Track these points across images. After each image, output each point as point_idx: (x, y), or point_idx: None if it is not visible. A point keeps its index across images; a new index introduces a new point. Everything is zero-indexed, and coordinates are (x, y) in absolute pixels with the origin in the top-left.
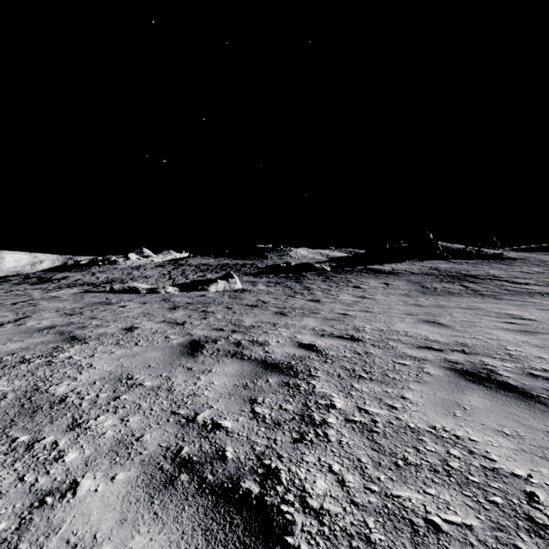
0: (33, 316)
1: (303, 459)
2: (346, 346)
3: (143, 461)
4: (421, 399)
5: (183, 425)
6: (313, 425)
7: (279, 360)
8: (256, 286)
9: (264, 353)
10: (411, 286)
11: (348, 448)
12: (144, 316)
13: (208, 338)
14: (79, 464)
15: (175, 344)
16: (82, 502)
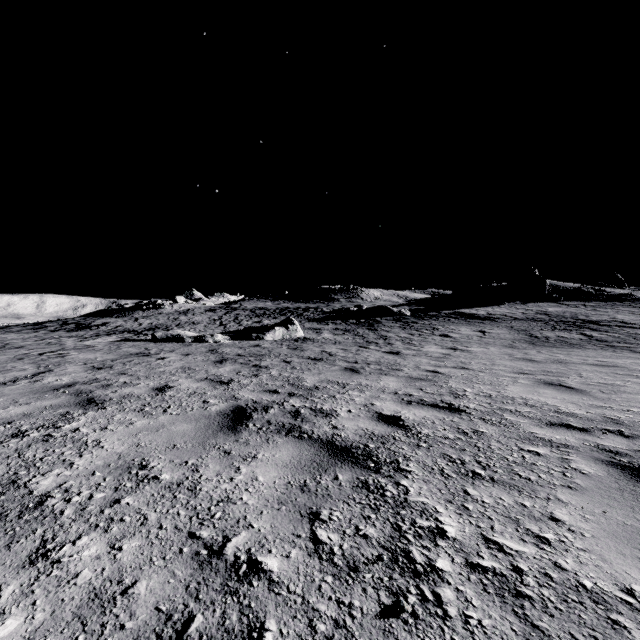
0: (56, 369)
1: None
2: (444, 419)
3: None
4: (586, 523)
5: (201, 564)
6: (413, 573)
7: (351, 441)
8: (321, 334)
9: (331, 430)
10: (515, 335)
11: (484, 637)
12: (183, 371)
13: (258, 404)
14: None
15: (214, 412)
16: None
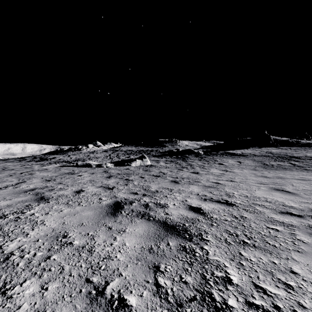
0: (27, 181)
1: None
2: (224, 209)
3: None
4: (311, 275)
5: (91, 300)
6: (215, 309)
7: (176, 222)
8: (159, 163)
9: (165, 215)
10: (256, 164)
11: None
12: (90, 182)
13: (127, 200)
14: None
15: (104, 204)
16: None
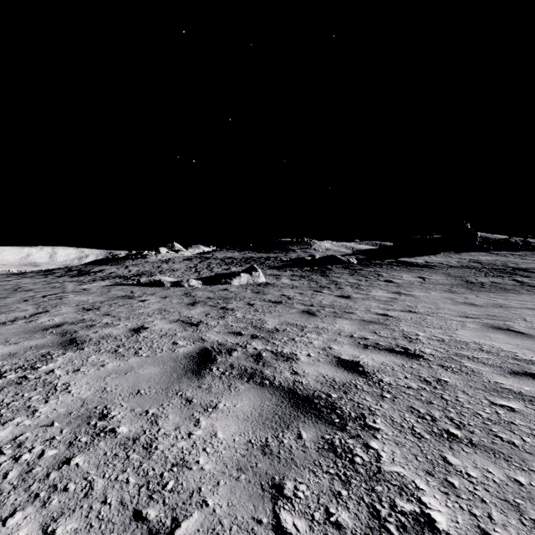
0: (51, 310)
1: None
2: (403, 366)
3: None
4: None
5: None
6: None
7: (313, 390)
8: (280, 279)
9: (292, 376)
10: (452, 281)
11: None
12: (159, 313)
13: (222, 346)
14: None
15: (181, 354)
16: None
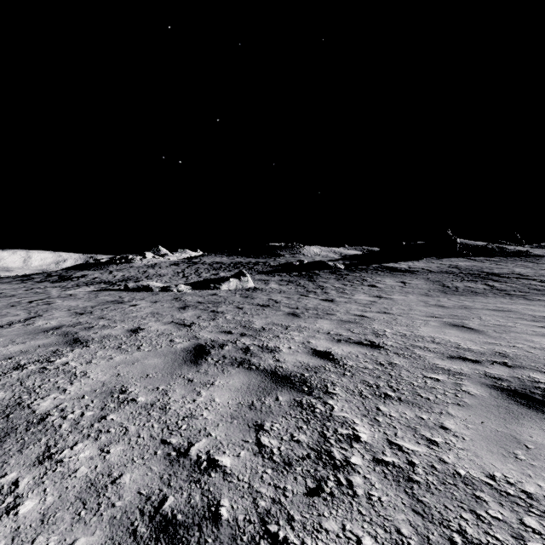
0: (44, 315)
1: (321, 525)
2: (366, 354)
3: (114, 518)
4: (467, 430)
5: (171, 462)
6: (333, 466)
7: (290, 371)
8: (269, 284)
9: (274, 362)
10: (430, 285)
11: (381, 508)
12: (153, 316)
13: (215, 342)
14: (33, 520)
15: (179, 349)
16: None
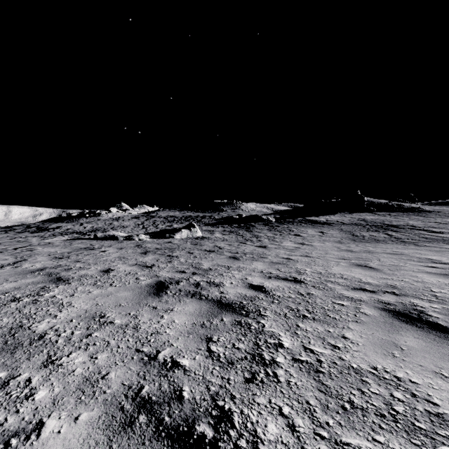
0: (29, 259)
1: (254, 400)
2: (290, 287)
3: (106, 400)
4: (361, 339)
5: (145, 363)
6: (263, 364)
7: (232, 300)
8: (214, 234)
9: (219, 294)
10: (343, 235)
11: (297, 389)
12: (120, 259)
13: (172, 279)
14: (47, 403)
15: (143, 285)
16: (44, 445)
